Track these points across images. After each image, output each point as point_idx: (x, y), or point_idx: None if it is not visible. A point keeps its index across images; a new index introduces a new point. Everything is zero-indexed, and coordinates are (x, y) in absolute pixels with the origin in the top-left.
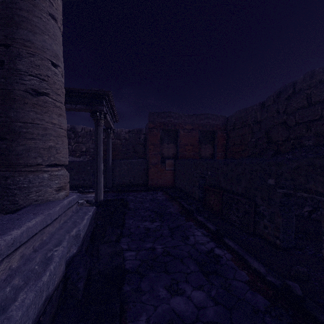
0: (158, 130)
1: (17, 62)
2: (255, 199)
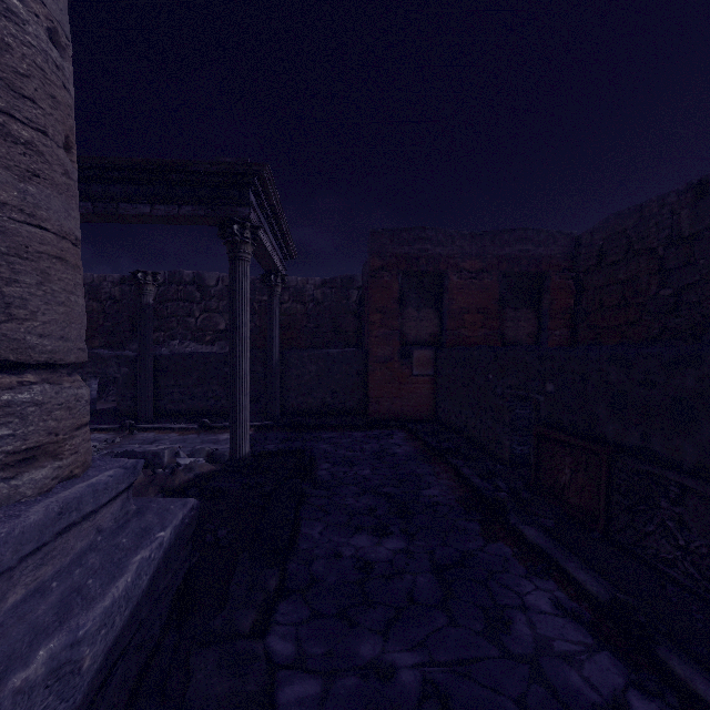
0: (392, 276)
1: None
2: None
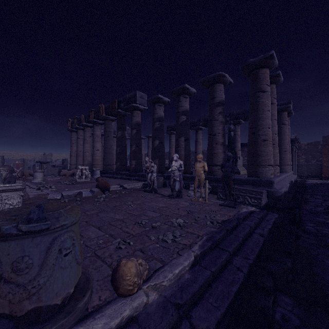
0: None
1: None
2: None
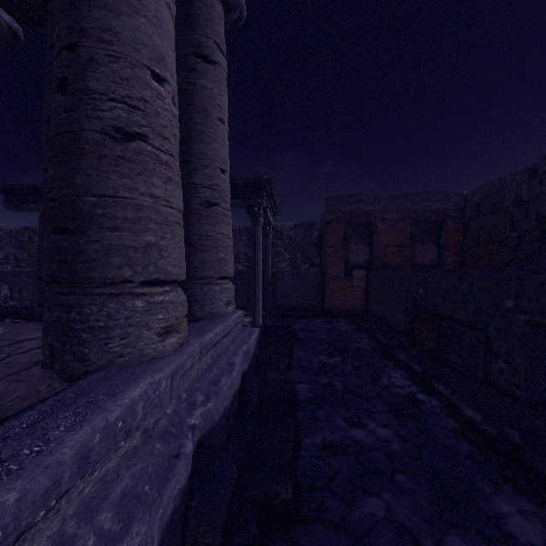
0: (340, 225)
1: (194, 176)
2: (487, 330)
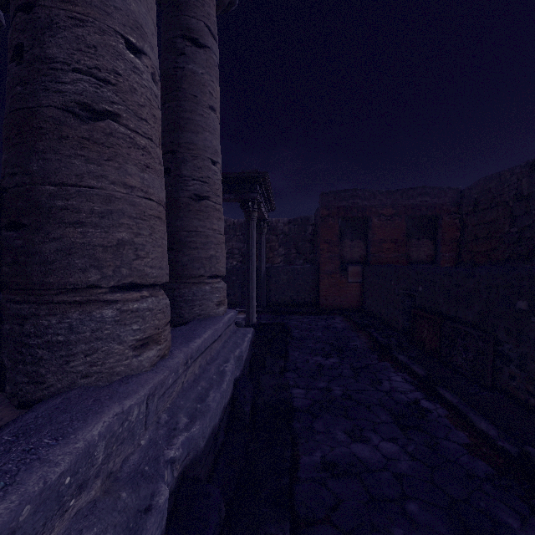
0: (335, 220)
1: (182, 168)
2: (496, 332)
